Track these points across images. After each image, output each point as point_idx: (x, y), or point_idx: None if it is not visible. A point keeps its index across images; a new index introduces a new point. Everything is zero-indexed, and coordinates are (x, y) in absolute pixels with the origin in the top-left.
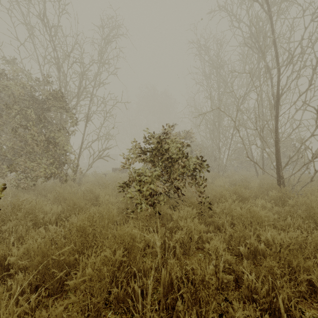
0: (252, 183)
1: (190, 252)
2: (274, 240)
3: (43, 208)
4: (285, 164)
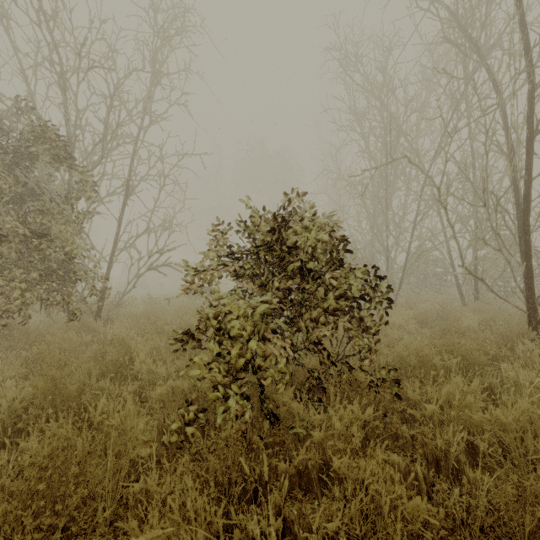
0: (468, 322)
1: None
2: None
3: None
4: None
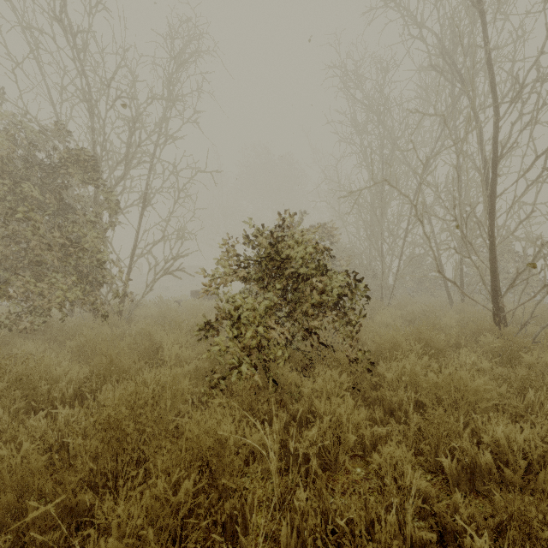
0: (446, 320)
1: (338, 465)
2: (509, 442)
3: (51, 371)
4: (509, 285)
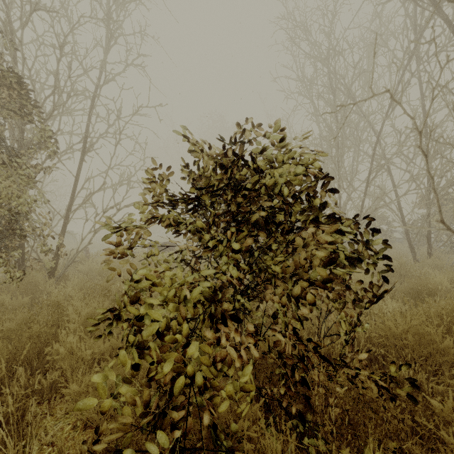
0: (438, 281)
1: None
2: None
3: None
4: None
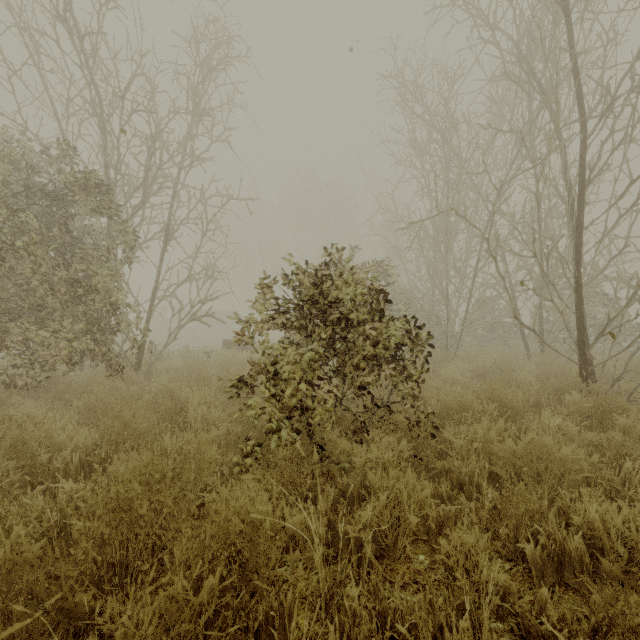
0: (523, 374)
1: (397, 552)
2: (605, 523)
3: (53, 436)
4: (598, 334)
